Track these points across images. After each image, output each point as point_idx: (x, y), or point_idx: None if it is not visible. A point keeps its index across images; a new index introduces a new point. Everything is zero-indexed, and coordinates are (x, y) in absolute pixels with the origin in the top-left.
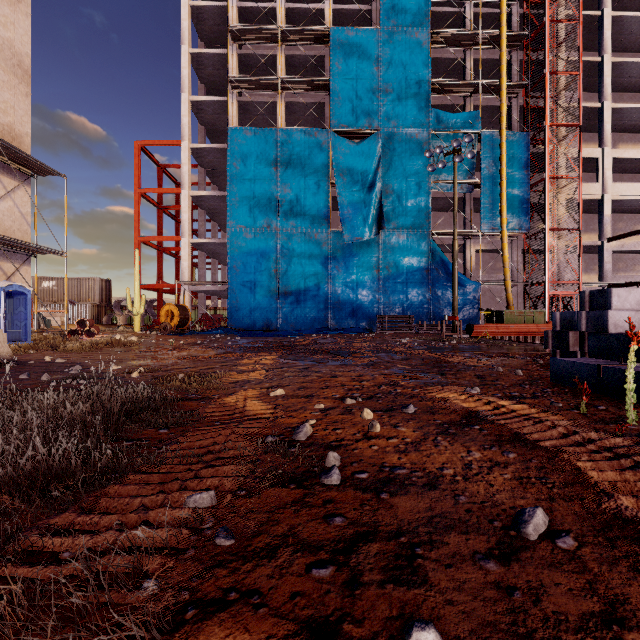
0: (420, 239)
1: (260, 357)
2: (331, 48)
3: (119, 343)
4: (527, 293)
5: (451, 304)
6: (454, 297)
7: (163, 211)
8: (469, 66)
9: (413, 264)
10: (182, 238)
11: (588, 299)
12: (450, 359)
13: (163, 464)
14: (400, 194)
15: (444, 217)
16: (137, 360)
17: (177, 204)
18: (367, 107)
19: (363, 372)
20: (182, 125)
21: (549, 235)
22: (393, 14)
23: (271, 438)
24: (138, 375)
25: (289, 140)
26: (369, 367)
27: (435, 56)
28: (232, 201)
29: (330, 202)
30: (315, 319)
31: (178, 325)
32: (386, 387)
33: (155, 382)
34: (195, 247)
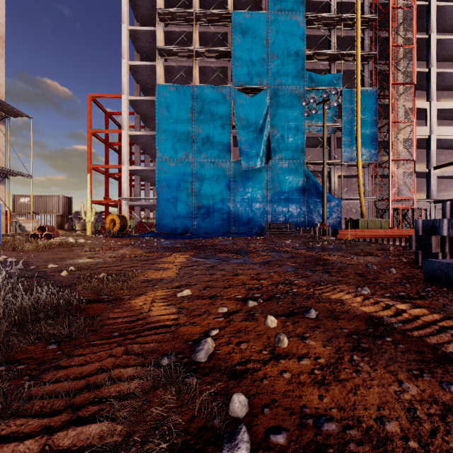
0: (298, 167)
1: (176, 256)
2: (232, 26)
3: (68, 244)
4: (375, 207)
5: (320, 215)
6: (324, 209)
7: (109, 146)
8: (333, 41)
9: (293, 185)
10: (123, 166)
11: (449, 209)
12: (328, 257)
13: (12, 418)
14: (283, 134)
15: (315, 151)
16: (75, 259)
17: (120, 142)
18: (259, 70)
19: (260, 270)
20: (123, 83)
21: (392, 164)
22: (278, 2)
23: (167, 360)
24: (67, 274)
25: (201, 94)
26: (264, 265)
27: (308, 33)
28: (159, 139)
29: (232, 140)
30: (221, 226)
31: (119, 230)
32: (283, 286)
33: (78, 281)
34: (132, 173)
